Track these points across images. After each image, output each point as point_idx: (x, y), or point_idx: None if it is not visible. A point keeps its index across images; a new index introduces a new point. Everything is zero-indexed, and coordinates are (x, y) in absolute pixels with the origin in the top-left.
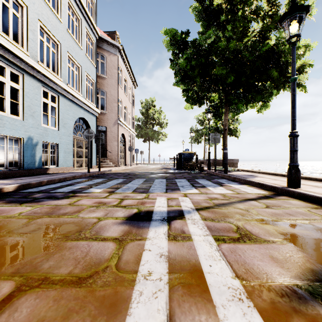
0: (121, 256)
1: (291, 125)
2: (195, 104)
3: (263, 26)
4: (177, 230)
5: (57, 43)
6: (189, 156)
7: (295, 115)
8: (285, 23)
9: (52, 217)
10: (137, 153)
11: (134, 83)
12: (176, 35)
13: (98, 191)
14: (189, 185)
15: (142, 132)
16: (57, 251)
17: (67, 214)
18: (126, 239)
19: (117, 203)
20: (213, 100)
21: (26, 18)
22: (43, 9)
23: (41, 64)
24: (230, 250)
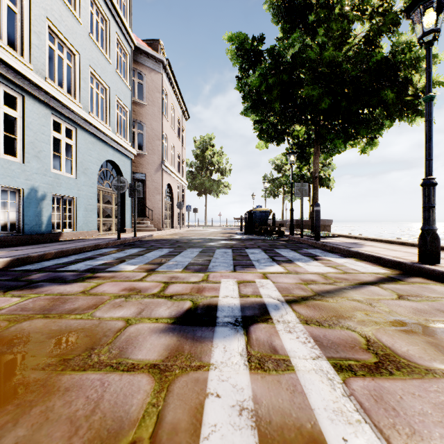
0: (163, 413)
1: (425, 168)
2: (272, 141)
3: (371, 28)
4: (263, 345)
5: (74, 53)
6: (263, 216)
7: (431, 154)
8: (415, 12)
9: (48, 318)
10: (188, 211)
11: (184, 113)
12: (245, 42)
13: (131, 270)
14: (267, 258)
15: (196, 182)
16: (39, 399)
17: (76, 311)
18: (173, 366)
19: (160, 289)
20: (297, 136)
21: (28, 15)
22: (53, 2)
23: (49, 81)
24: (372, 396)
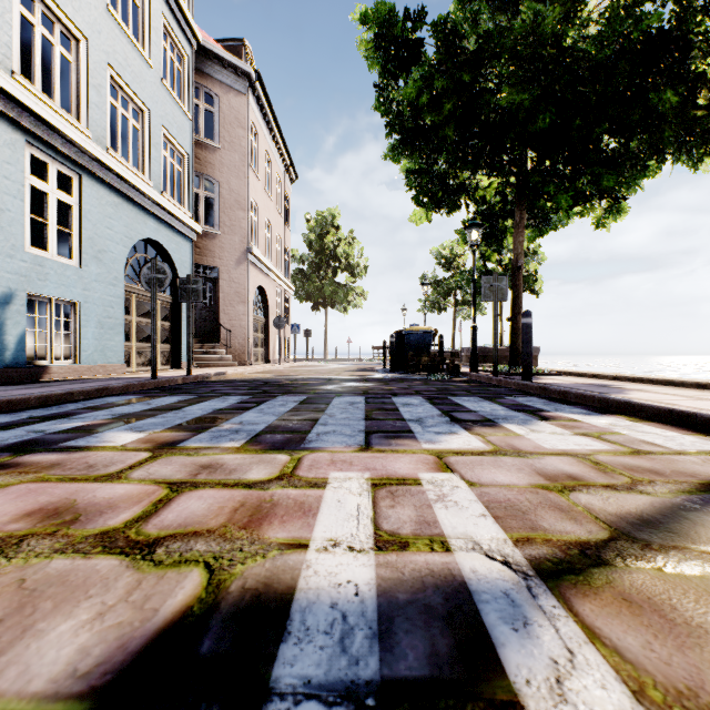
0: None
1: None
2: (439, 208)
3: None
4: None
5: (75, 36)
6: (423, 339)
7: None
8: None
9: None
10: (295, 333)
11: (288, 169)
12: (391, 20)
13: (121, 444)
14: (439, 416)
15: (310, 287)
16: None
17: None
18: None
19: (140, 512)
20: (482, 197)
21: None
22: None
23: (21, 80)
24: None
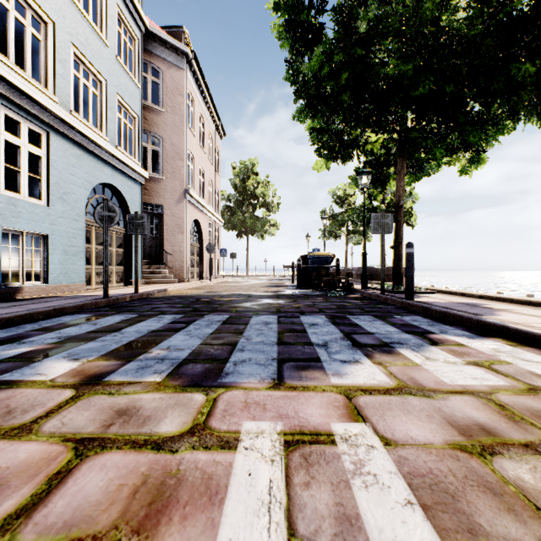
0: None
1: None
2: (336, 159)
3: None
4: None
5: (44, 20)
6: (323, 262)
7: None
8: None
9: None
10: (223, 256)
11: (218, 128)
12: (298, 7)
13: (51, 378)
14: (342, 340)
15: (235, 219)
16: None
17: None
18: None
19: (27, 497)
20: (370, 150)
21: None
22: None
23: None
24: None
